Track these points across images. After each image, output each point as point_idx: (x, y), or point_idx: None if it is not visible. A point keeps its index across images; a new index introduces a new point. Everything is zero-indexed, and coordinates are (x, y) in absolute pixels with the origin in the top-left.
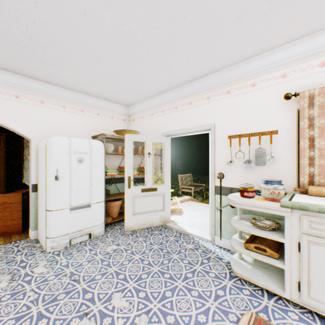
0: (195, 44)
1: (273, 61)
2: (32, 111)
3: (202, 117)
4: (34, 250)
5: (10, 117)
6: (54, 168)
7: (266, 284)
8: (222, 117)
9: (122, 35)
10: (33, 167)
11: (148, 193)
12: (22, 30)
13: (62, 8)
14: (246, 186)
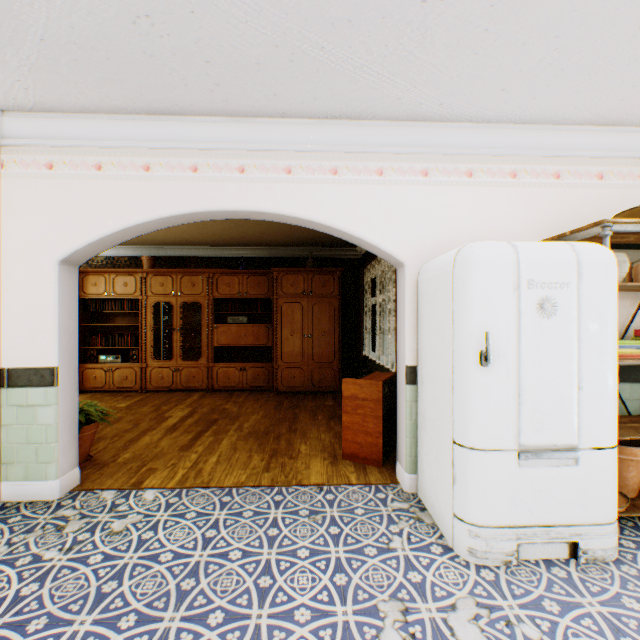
0: None
1: None
2: (406, 199)
3: None
4: (422, 533)
5: (369, 219)
6: (476, 332)
7: None
8: None
9: None
10: (407, 328)
11: None
12: None
13: None
14: None
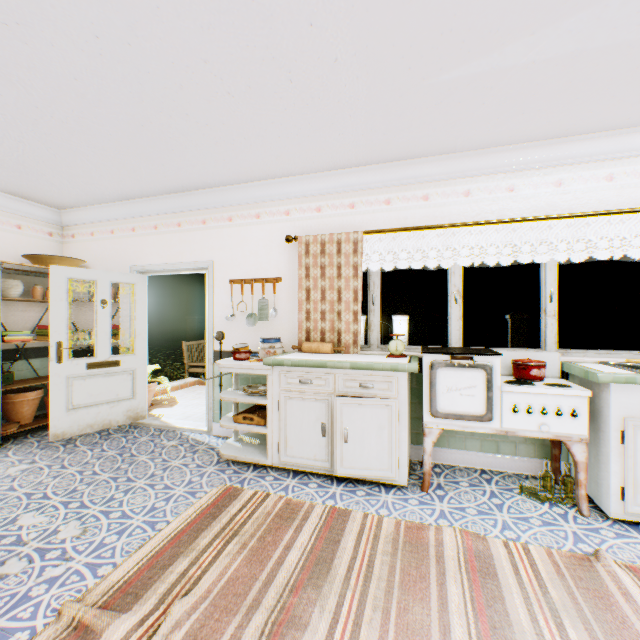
0: (168, 153)
1: (277, 192)
2: None
3: (197, 249)
4: None
5: None
6: None
7: (253, 457)
8: (223, 252)
9: (39, 118)
10: None
11: (101, 370)
12: None
13: None
14: (243, 346)
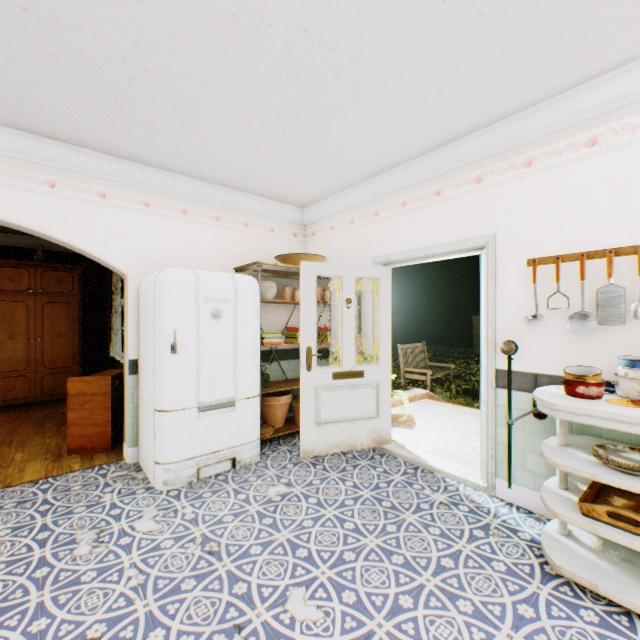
0: (459, 60)
1: None
2: (129, 222)
3: (465, 221)
4: (133, 485)
5: (93, 234)
6: (169, 330)
7: None
8: (513, 218)
9: (304, 55)
10: (131, 328)
11: (345, 381)
12: (115, 63)
13: (191, 8)
14: (579, 371)
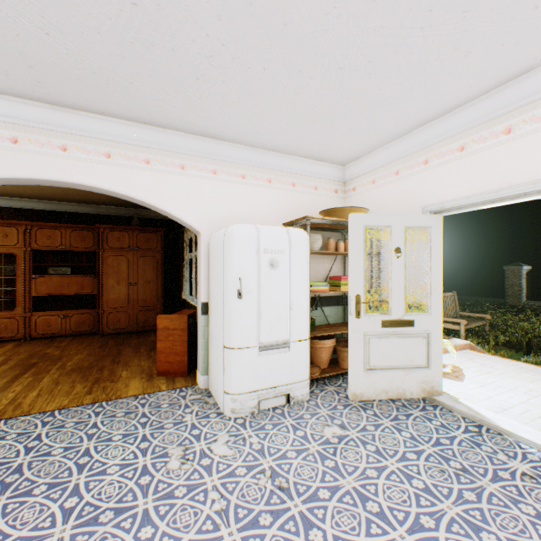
0: None
1: None
2: (201, 188)
3: None
4: (206, 409)
5: (175, 199)
6: (235, 278)
7: None
8: None
9: None
10: (203, 276)
11: (394, 329)
12: (199, 43)
13: None
14: None
